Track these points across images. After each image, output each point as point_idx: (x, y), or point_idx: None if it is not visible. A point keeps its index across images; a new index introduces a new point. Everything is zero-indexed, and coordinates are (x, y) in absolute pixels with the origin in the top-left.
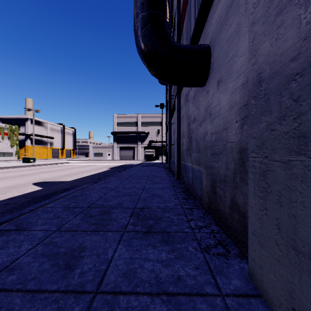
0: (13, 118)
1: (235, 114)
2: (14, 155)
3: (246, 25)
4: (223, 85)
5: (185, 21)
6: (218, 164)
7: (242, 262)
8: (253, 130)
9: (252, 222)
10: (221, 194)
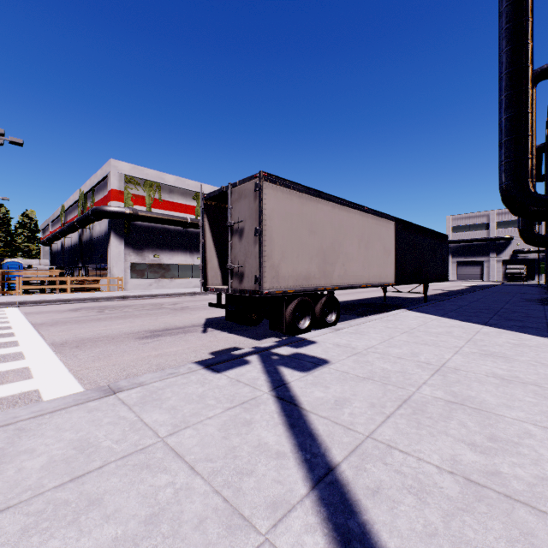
0: None
1: None
2: None
3: None
4: None
5: None
6: None
7: None
8: None
9: None
10: None
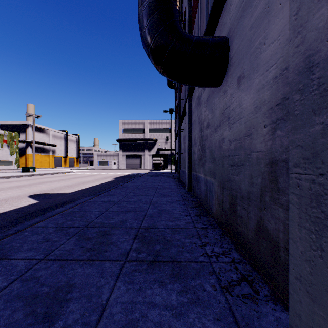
0: (13, 124)
1: (264, 116)
2: (14, 164)
3: (280, 2)
4: (246, 81)
5: (197, 15)
6: (239, 177)
7: (276, 310)
8: (297, 136)
9: (296, 262)
10: (243, 214)
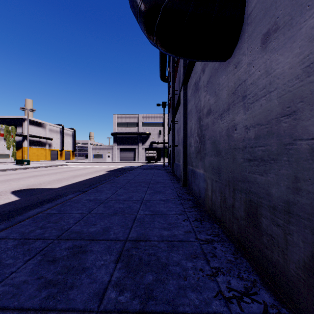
0: (10, 118)
1: None
2: (10, 157)
3: None
4: (282, 33)
5: None
6: (265, 178)
7: None
8: None
9: None
10: (276, 233)
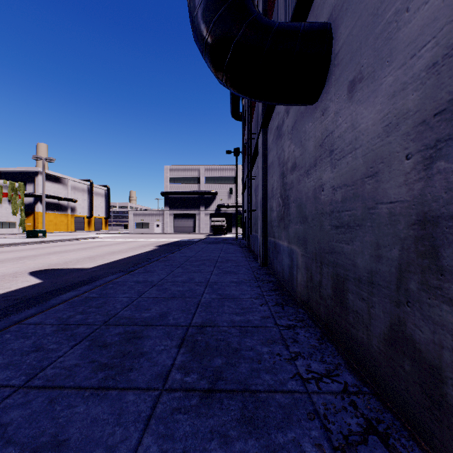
0: (16, 171)
1: (405, 139)
2: (17, 227)
3: None
4: (366, 85)
5: (276, 5)
6: (351, 247)
7: None
8: None
9: None
10: (361, 307)
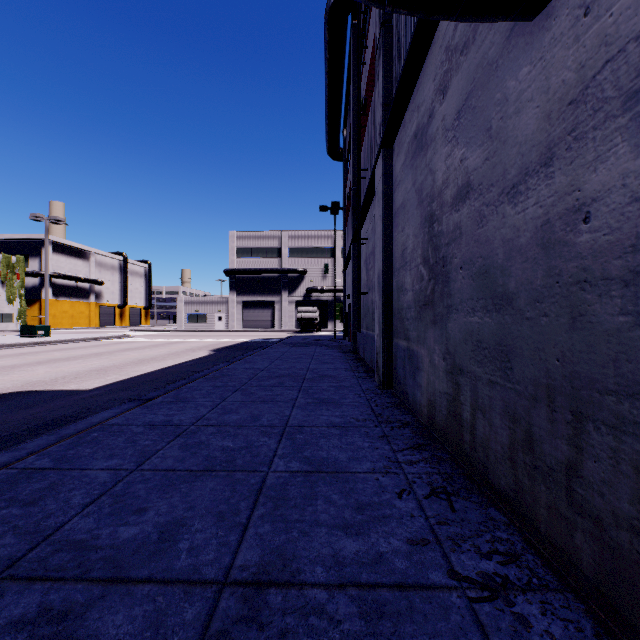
0: (14, 240)
1: None
2: (15, 320)
3: None
4: None
5: None
6: None
7: None
8: None
9: None
10: None
